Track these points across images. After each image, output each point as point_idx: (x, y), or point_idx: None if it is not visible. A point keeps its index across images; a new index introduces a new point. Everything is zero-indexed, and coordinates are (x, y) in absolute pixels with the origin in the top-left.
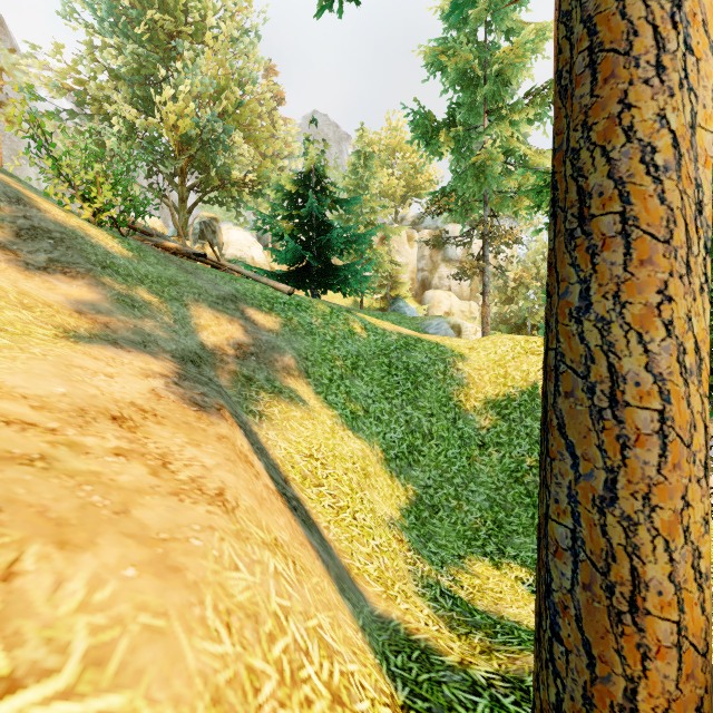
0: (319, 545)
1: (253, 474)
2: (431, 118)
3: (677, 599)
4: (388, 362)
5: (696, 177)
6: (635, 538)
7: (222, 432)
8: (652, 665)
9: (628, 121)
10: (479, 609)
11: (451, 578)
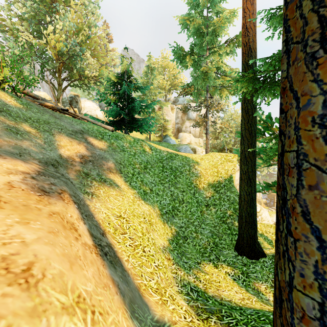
0: (119, 278)
1: (74, 237)
2: (182, 49)
3: None
4: (162, 165)
5: None
6: None
7: (55, 210)
8: None
9: None
10: (210, 295)
11: (195, 276)
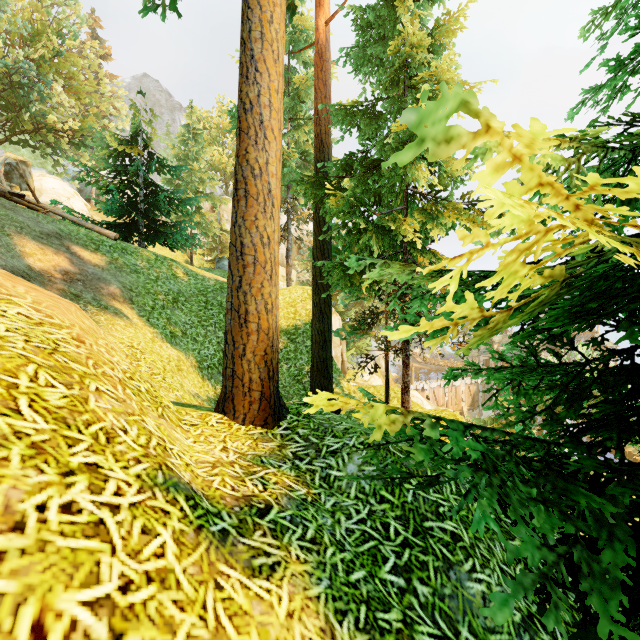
0: None
1: None
2: None
3: (258, 316)
4: (205, 300)
5: (269, 181)
6: (247, 298)
7: None
8: (250, 338)
9: (248, 158)
10: None
11: None
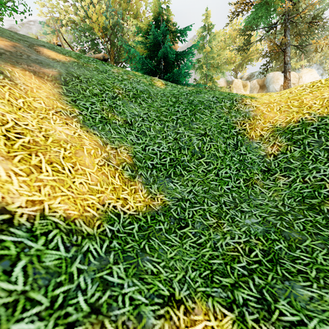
0: None
1: None
2: None
3: None
4: (175, 100)
5: None
6: None
7: None
8: None
9: None
10: None
11: None
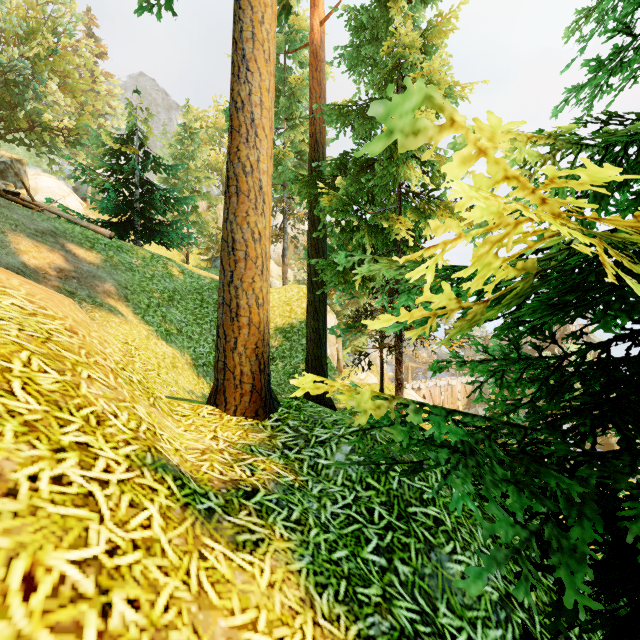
0: None
1: None
2: None
3: (249, 310)
4: (201, 298)
5: (260, 178)
6: (238, 293)
7: None
8: (241, 332)
9: (239, 155)
10: None
11: None
